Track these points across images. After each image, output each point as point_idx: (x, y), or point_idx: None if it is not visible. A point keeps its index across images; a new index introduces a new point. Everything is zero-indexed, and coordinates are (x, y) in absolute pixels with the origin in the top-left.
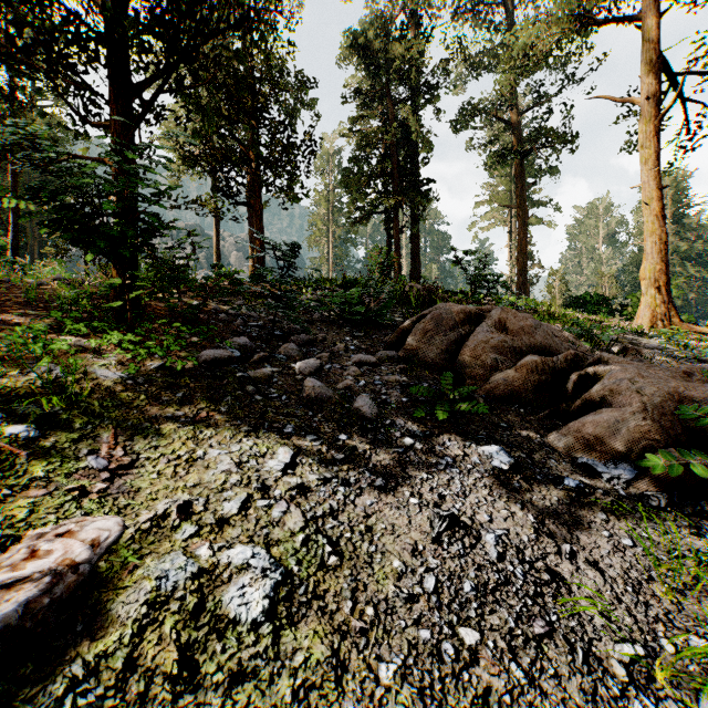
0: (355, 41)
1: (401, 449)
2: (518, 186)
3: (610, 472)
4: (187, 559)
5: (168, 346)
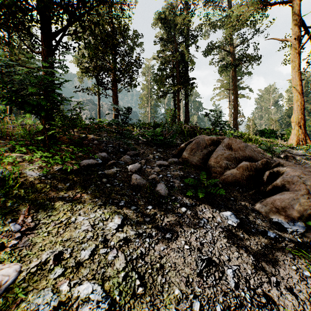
0: (160, 16)
1: (179, 214)
2: (233, 80)
3: (291, 228)
4: (52, 295)
5: (65, 159)
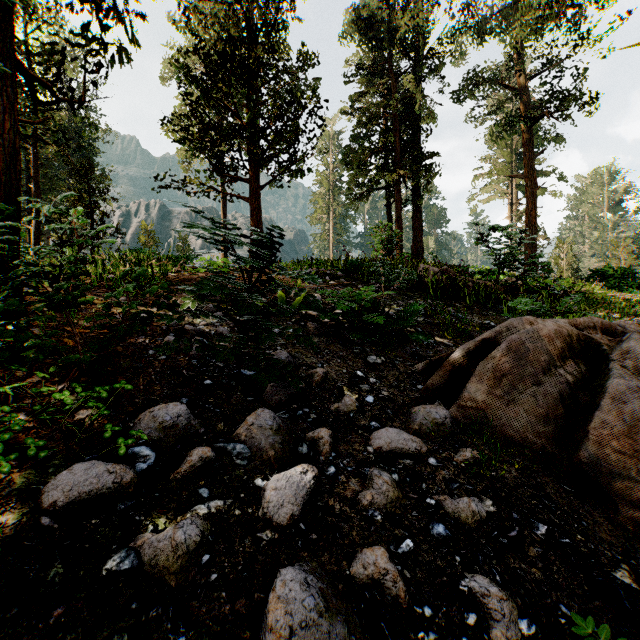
0: (356, 15)
1: None
2: (526, 155)
3: None
4: None
5: None
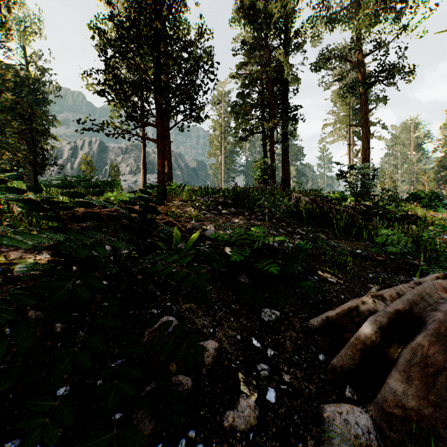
0: (241, 4)
1: None
2: (362, 110)
3: None
4: None
5: None
